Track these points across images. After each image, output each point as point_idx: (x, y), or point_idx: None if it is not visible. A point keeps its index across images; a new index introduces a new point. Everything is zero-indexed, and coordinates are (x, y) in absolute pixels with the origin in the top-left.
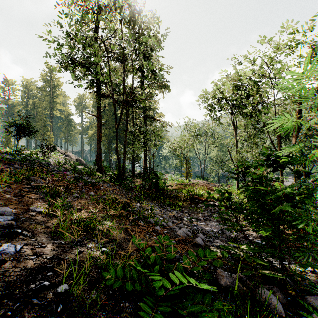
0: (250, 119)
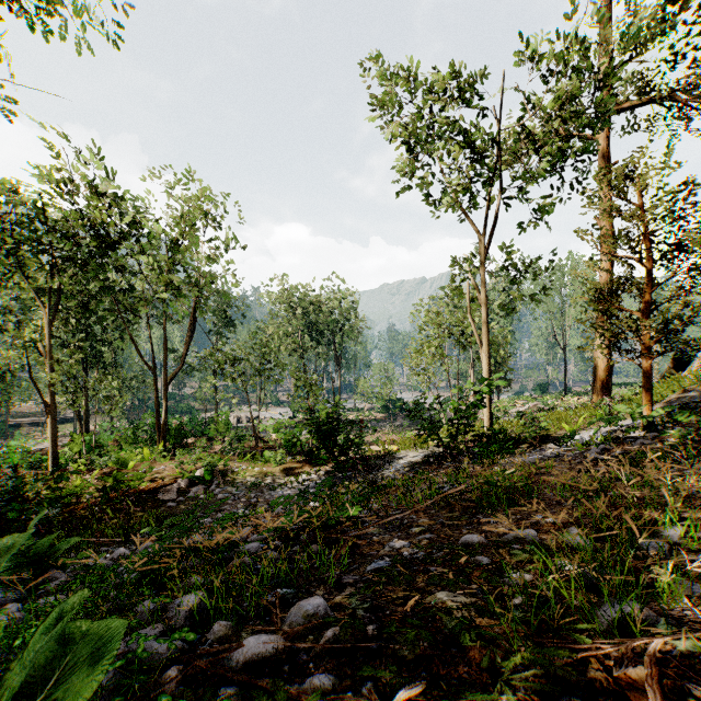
0: (100, 296)
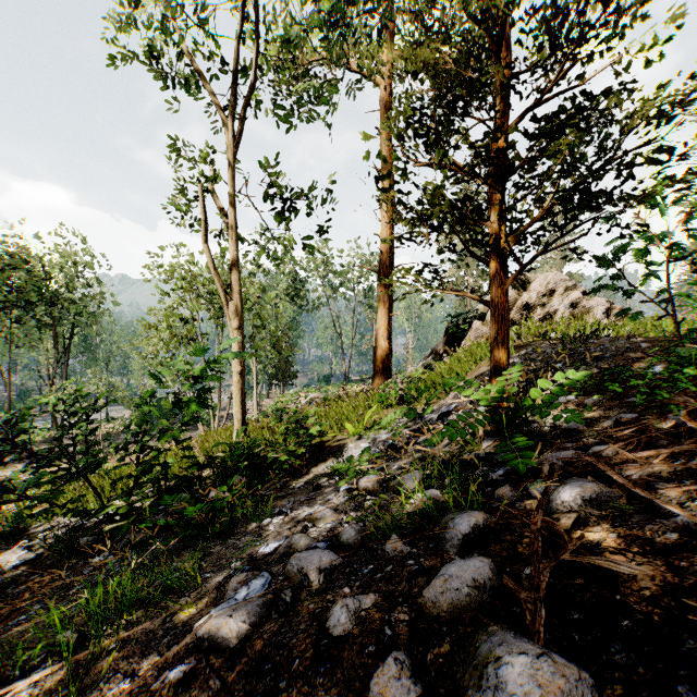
0: None
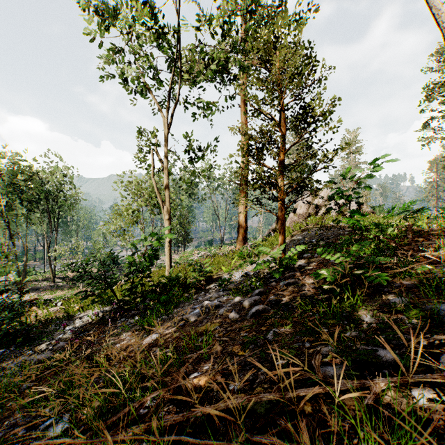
0: None
